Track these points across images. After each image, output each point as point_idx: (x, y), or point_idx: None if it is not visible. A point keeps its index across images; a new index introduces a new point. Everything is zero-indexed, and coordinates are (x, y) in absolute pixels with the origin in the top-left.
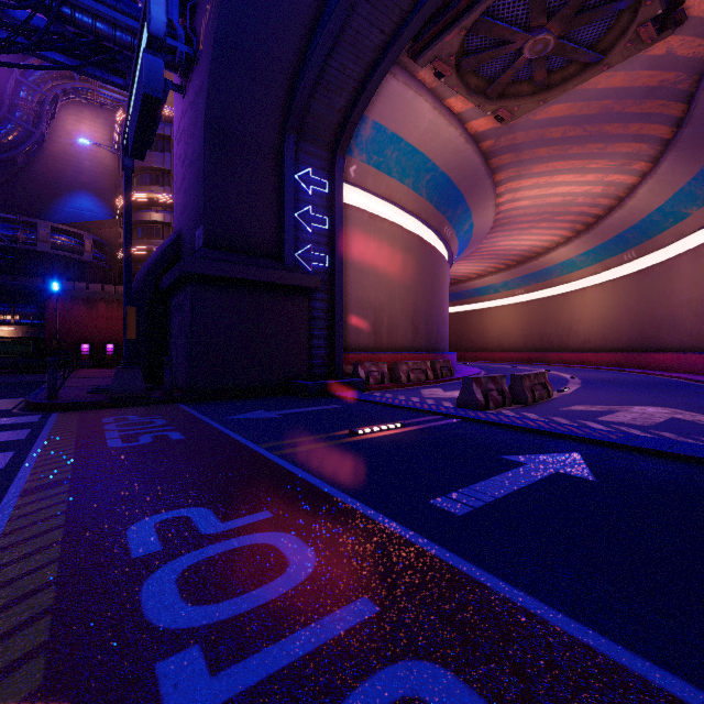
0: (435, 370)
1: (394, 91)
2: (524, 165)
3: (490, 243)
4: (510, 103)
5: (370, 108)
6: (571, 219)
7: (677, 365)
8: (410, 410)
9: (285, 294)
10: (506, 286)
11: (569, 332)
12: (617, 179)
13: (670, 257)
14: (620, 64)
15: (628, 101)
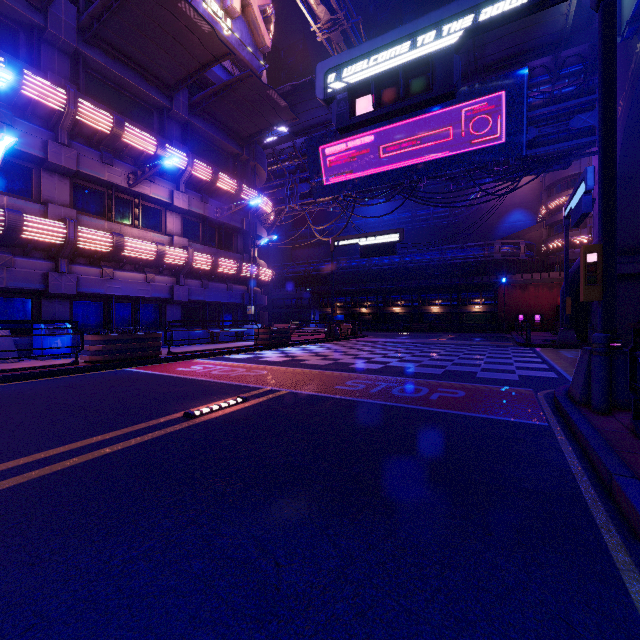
0: None
1: None
2: None
3: None
4: None
5: None
6: None
7: None
8: None
9: None
10: None
11: None
12: None
13: None
14: None
15: None
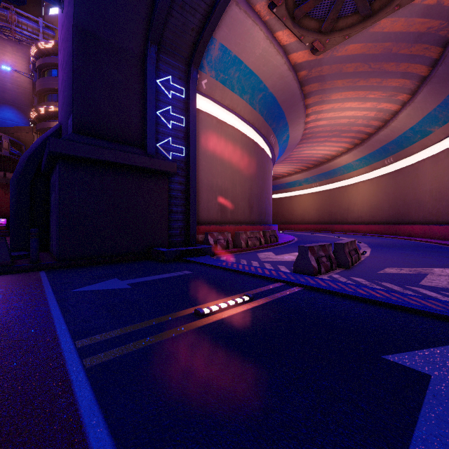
0: (265, 237)
1: (236, 18)
2: (326, 93)
3: (298, 151)
4: (323, 37)
5: (217, 31)
6: (352, 135)
7: (422, 233)
8: (254, 276)
9: (147, 176)
10: (307, 181)
11: (347, 211)
12: (386, 107)
13: (417, 161)
14: (403, 11)
15: (403, 44)
